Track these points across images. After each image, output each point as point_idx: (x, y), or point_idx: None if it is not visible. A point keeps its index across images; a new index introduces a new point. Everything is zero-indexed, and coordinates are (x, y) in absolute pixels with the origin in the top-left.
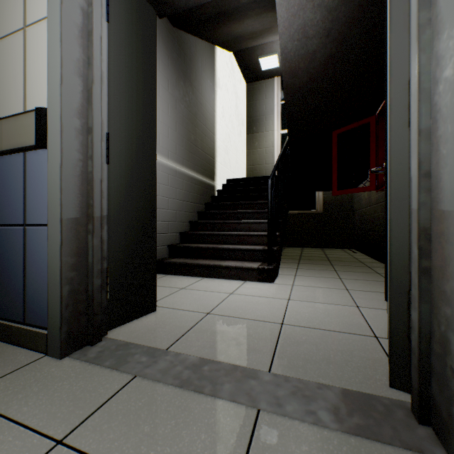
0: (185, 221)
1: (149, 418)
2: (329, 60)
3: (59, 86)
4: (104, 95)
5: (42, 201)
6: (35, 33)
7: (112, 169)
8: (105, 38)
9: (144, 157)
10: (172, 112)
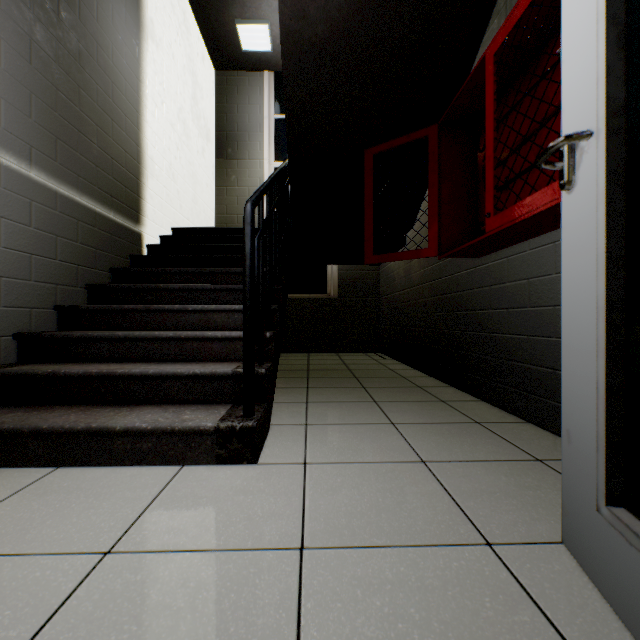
0: (40, 306)
1: None
2: None
3: None
4: None
5: None
6: None
7: None
8: None
9: None
10: None
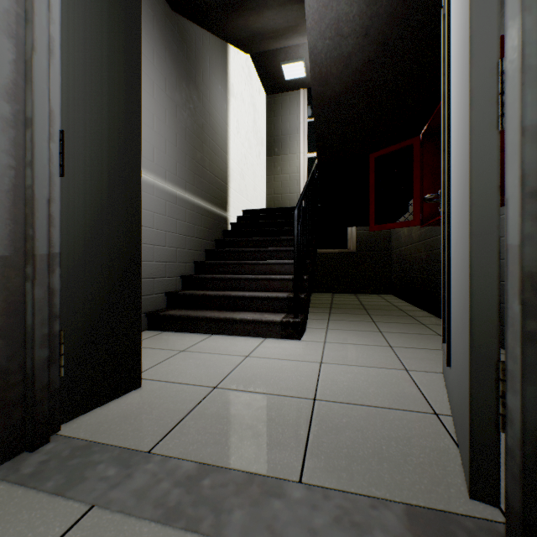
0: (189, 262)
1: None
2: (367, 66)
3: None
4: (55, 73)
5: None
6: None
7: (70, 185)
8: None
9: (122, 170)
10: (171, 121)
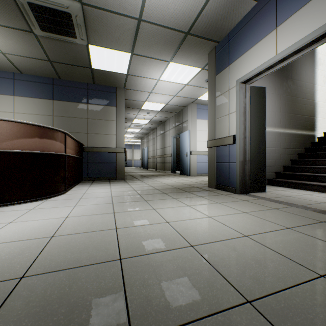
0: (287, 160)
1: (261, 202)
2: None
3: (239, 129)
4: (248, 126)
5: (233, 156)
6: (231, 115)
7: (250, 146)
8: (249, 110)
9: (261, 139)
10: (277, 103)
